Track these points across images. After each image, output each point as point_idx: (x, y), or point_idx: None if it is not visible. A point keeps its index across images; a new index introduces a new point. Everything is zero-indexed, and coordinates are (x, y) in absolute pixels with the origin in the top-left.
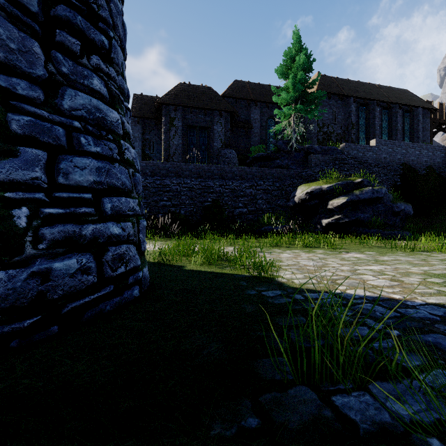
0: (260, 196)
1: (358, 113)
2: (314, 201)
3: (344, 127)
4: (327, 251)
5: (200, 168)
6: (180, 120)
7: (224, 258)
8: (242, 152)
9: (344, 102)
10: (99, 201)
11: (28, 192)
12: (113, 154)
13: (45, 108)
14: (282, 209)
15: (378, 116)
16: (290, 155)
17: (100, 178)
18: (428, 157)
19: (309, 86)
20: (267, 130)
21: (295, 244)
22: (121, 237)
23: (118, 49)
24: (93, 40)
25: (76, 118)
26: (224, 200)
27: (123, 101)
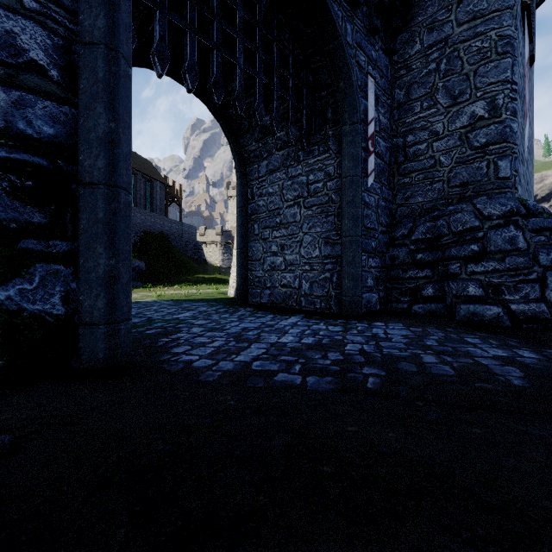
0: None
1: None
2: None
3: None
4: None
5: None
6: None
7: None
8: None
9: None
10: None
11: None
12: None
13: None
14: None
15: None
16: None
17: None
18: (160, 225)
19: None
20: None
21: None
22: None
23: None
24: None
25: None
26: None
27: None
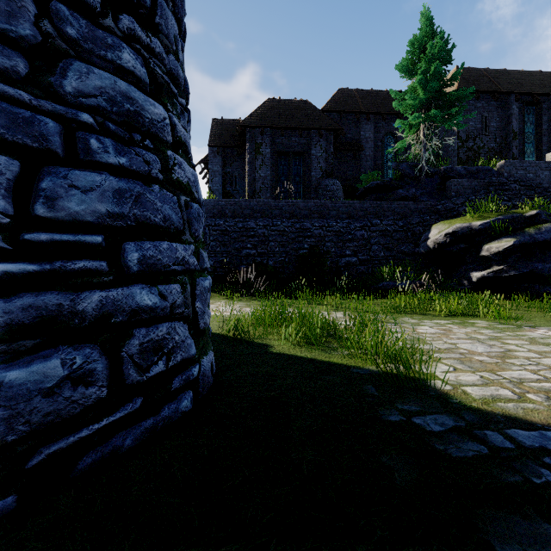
0: (376, 239)
1: (523, 116)
2: (459, 245)
3: (500, 138)
4: (495, 324)
5: (293, 206)
6: (268, 145)
7: (330, 333)
8: (348, 183)
9: (500, 102)
10: (118, 249)
11: None
12: (150, 170)
13: (28, 88)
14: (408, 257)
15: None
16: (418, 182)
17: (121, 208)
18: None
19: (447, 83)
20: (383, 151)
21: (433, 310)
22: (158, 311)
23: (168, 13)
24: None
25: (87, 110)
26: (325, 246)
27: (177, 95)
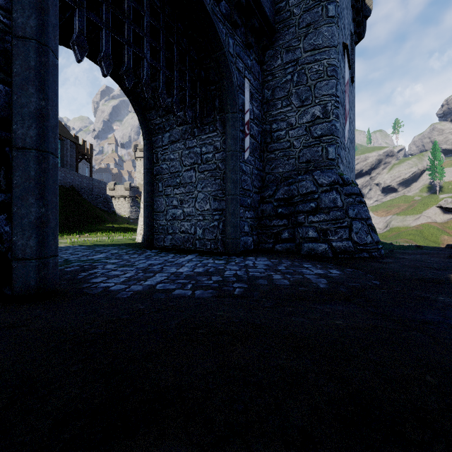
0: None
1: None
2: None
3: None
4: None
5: None
6: None
7: None
8: None
9: None
10: None
11: None
12: None
13: None
14: None
15: None
16: None
17: None
18: (71, 180)
19: None
20: None
21: None
22: None
23: None
24: None
25: None
26: None
27: None
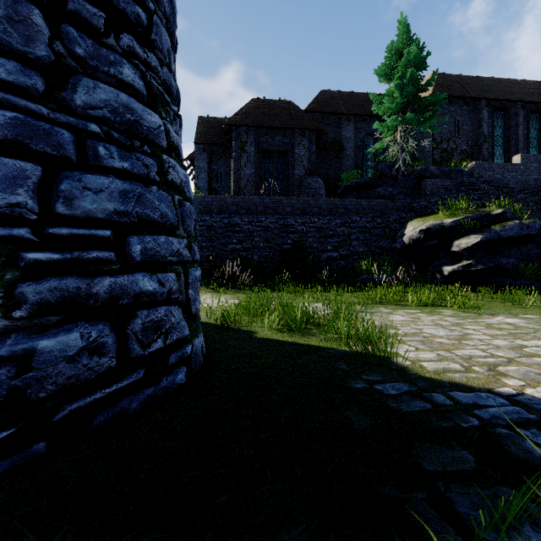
0: (356, 235)
1: (492, 120)
2: (432, 241)
3: (472, 140)
4: (460, 313)
5: (277, 203)
6: (252, 144)
7: (310, 321)
8: (330, 181)
9: (472, 106)
10: (123, 241)
11: (2, 227)
12: (149, 173)
13: (45, 103)
14: (385, 253)
15: (523, 123)
16: (395, 182)
17: (126, 207)
18: None
19: (422, 88)
20: (363, 151)
21: (407, 301)
22: (157, 296)
23: (162, 30)
24: (123, 12)
25: (94, 121)
26: (307, 242)
27: (170, 103)
